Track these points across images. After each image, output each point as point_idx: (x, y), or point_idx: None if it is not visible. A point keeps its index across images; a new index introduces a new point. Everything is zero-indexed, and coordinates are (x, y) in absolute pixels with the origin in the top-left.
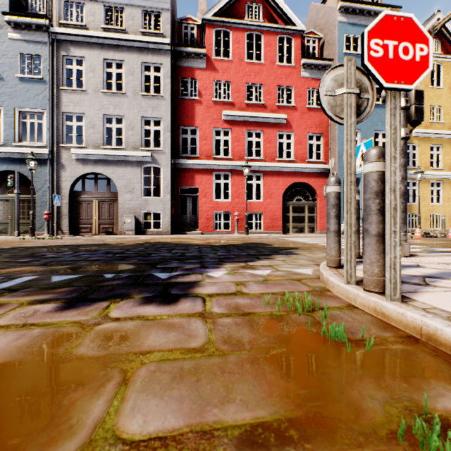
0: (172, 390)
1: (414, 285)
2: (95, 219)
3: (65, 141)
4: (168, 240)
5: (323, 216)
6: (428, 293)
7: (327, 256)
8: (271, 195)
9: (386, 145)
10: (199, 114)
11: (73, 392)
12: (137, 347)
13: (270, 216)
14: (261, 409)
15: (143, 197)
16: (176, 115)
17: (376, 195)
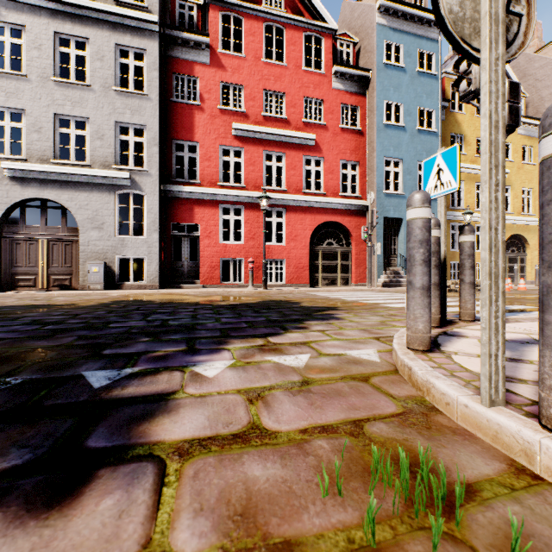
0: None
1: None
2: (42, 267)
3: None
4: (153, 298)
5: (359, 265)
6: None
7: (408, 330)
8: (296, 237)
9: None
10: (199, 125)
11: None
12: None
13: (294, 264)
14: None
15: (118, 236)
16: (167, 123)
17: None
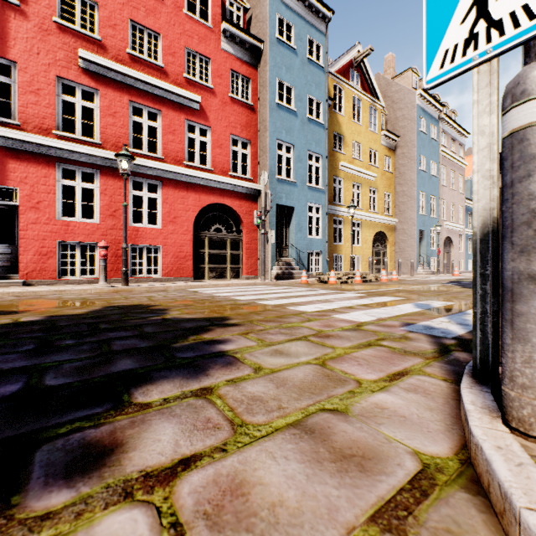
0: None
1: None
2: None
3: None
4: None
5: (250, 255)
6: None
7: None
8: (176, 219)
9: None
10: (18, 36)
11: None
12: None
13: (174, 253)
14: None
15: None
16: None
17: None
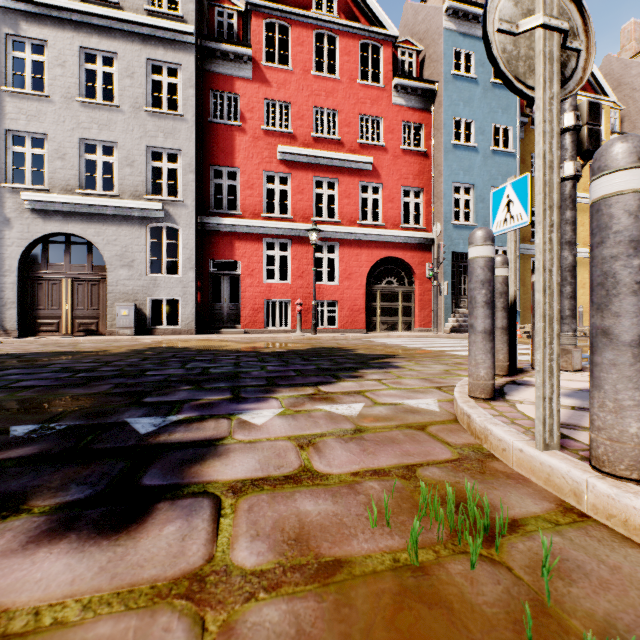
0: None
1: None
2: (66, 310)
3: (12, 178)
4: (189, 344)
5: (423, 307)
6: None
7: (469, 377)
8: (351, 275)
9: None
10: (241, 148)
11: None
12: None
13: (348, 306)
14: None
15: (149, 275)
16: (205, 147)
17: (634, 248)
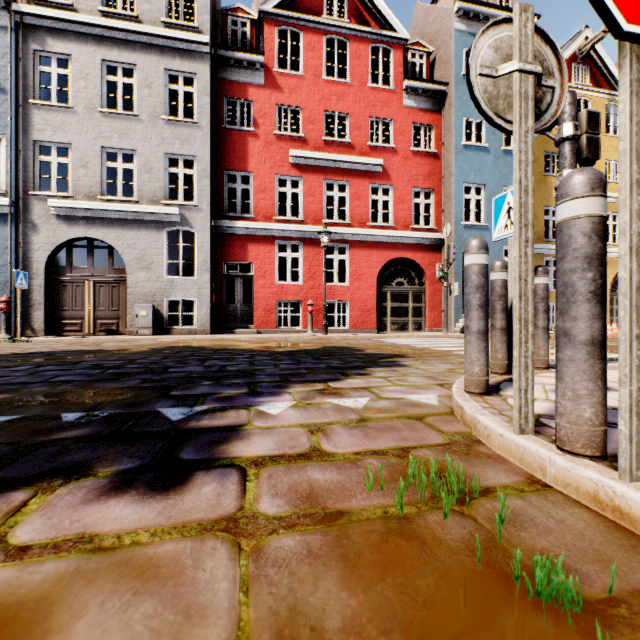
0: None
1: None
2: (89, 310)
3: (39, 186)
4: (205, 343)
5: (434, 307)
6: None
7: (465, 374)
8: (361, 276)
9: (620, 157)
10: (254, 153)
11: None
12: None
13: (359, 307)
14: None
15: (166, 277)
16: (219, 153)
17: (588, 263)
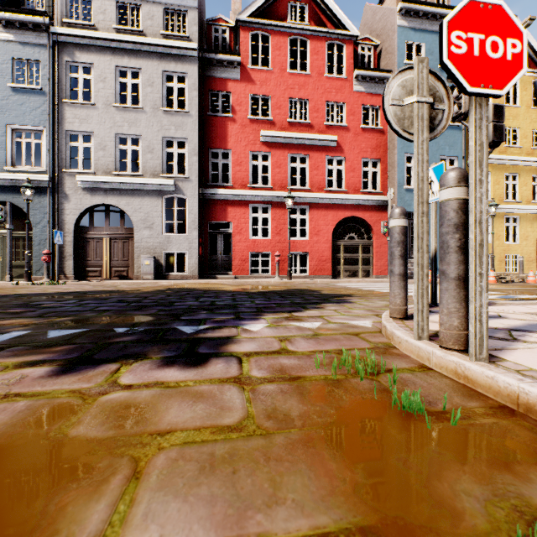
0: (199, 487)
1: (499, 340)
2: (106, 260)
3: (69, 165)
4: (195, 286)
5: (380, 257)
6: (519, 350)
7: (390, 304)
8: (319, 232)
9: (470, 165)
10: (232, 134)
11: (64, 491)
12: (153, 424)
13: (317, 257)
14: (322, 513)
15: (164, 234)
16: (205, 135)
17: (456, 229)
